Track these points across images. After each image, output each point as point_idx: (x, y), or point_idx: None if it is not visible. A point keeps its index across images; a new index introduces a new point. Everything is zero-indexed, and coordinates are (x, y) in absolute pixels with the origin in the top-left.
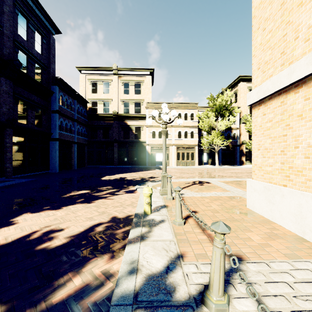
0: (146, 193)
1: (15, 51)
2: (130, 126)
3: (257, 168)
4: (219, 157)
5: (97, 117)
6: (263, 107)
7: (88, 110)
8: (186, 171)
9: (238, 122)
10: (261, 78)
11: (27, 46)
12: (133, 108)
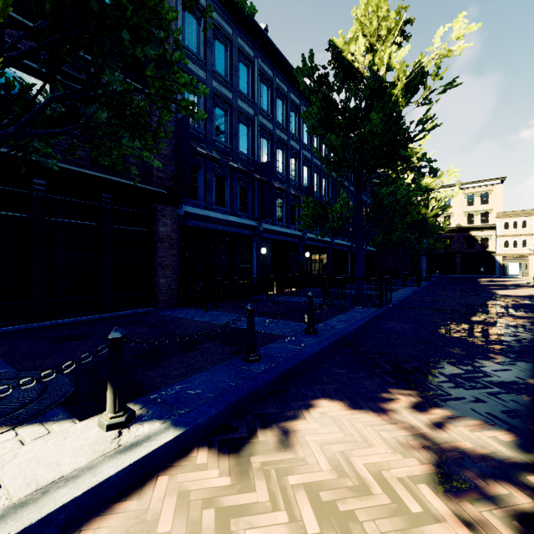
0: (531, 276)
1: None
2: (475, 237)
3: None
4: None
5: None
6: None
7: None
8: None
9: None
10: None
11: None
12: (479, 219)
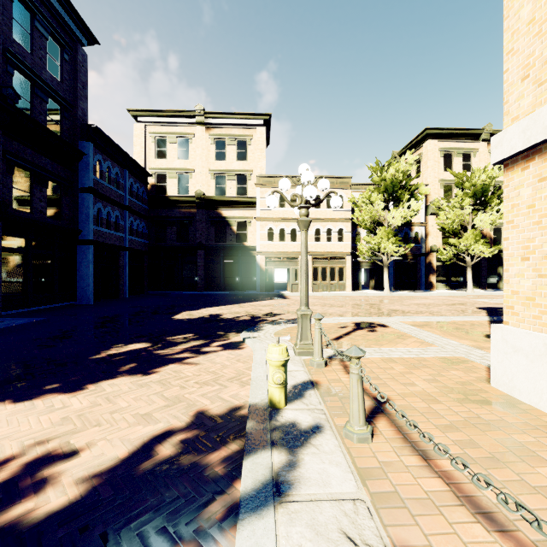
0: (275, 359)
1: (7, 71)
2: (227, 219)
3: (519, 300)
4: (389, 276)
5: (166, 202)
6: (537, 163)
7: (151, 190)
8: (333, 302)
9: (423, 212)
10: (531, 99)
11: (32, 63)
12: (233, 186)
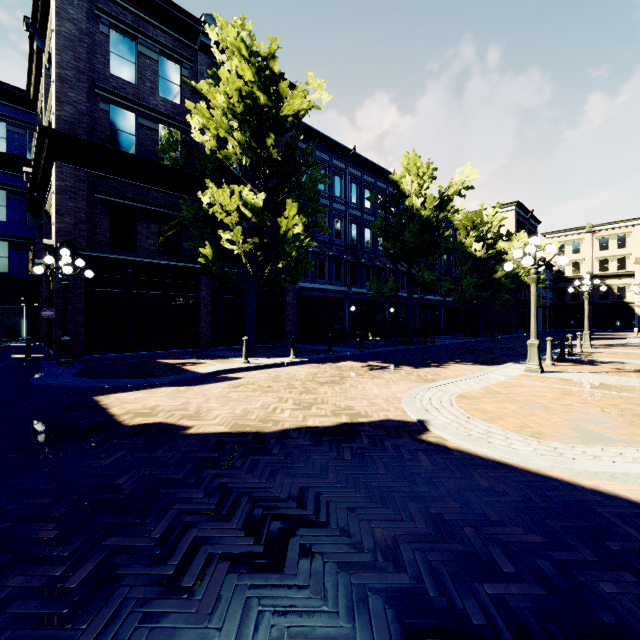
0: (635, 329)
1: None
2: (609, 286)
3: None
4: None
5: (564, 279)
6: None
7: (554, 274)
8: None
9: None
10: None
11: None
12: (614, 265)
